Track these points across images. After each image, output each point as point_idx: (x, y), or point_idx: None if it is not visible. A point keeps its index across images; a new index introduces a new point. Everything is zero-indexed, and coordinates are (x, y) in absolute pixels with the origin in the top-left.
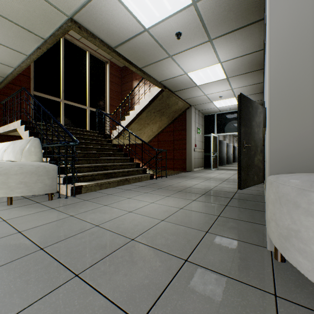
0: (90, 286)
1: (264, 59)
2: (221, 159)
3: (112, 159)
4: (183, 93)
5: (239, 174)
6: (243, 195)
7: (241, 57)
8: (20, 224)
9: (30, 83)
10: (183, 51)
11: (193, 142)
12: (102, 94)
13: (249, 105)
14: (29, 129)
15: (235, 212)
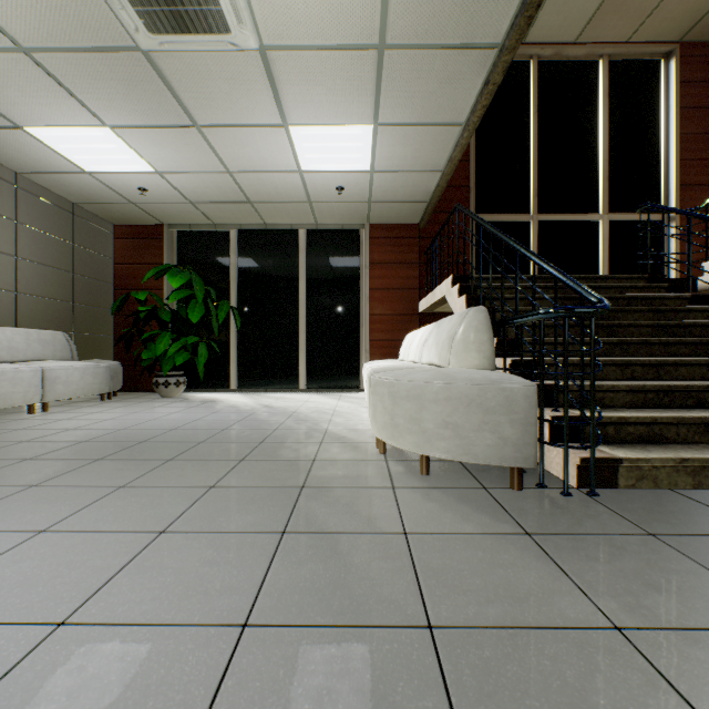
0: None
1: None
2: None
3: None
4: None
5: None
6: None
7: None
8: (435, 579)
9: (468, 200)
10: None
11: None
12: (650, 164)
13: None
14: (465, 293)
15: None
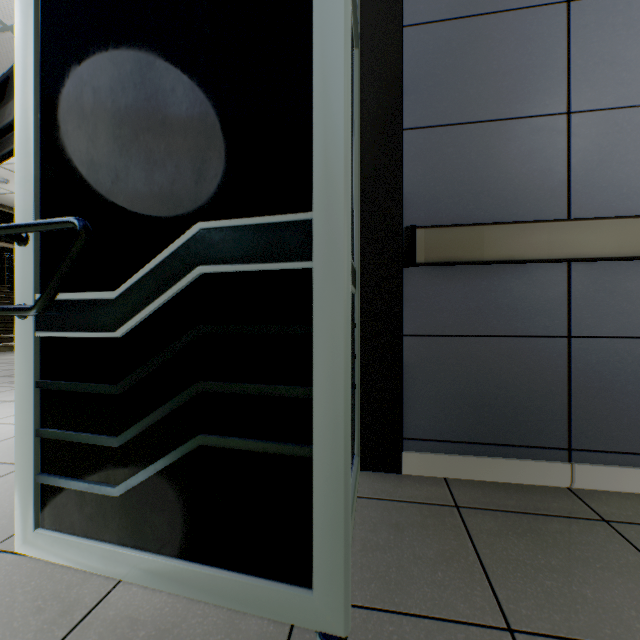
0: (5, 363)
1: None
2: None
3: None
4: None
5: None
6: None
7: None
8: None
9: None
10: None
11: None
12: None
13: None
14: None
15: None
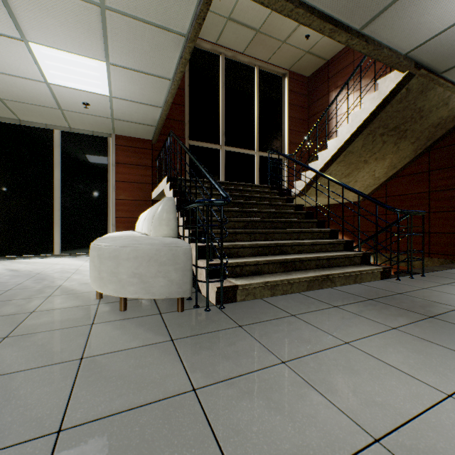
0: None
1: None
2: None
3: (294, 232)
4: None
5: None
6: None
7: None
8: (86, 390)
9: (185, 130)
10: None
11: None
12: (277, 129)
13: None
14: (174, 188)
15: None
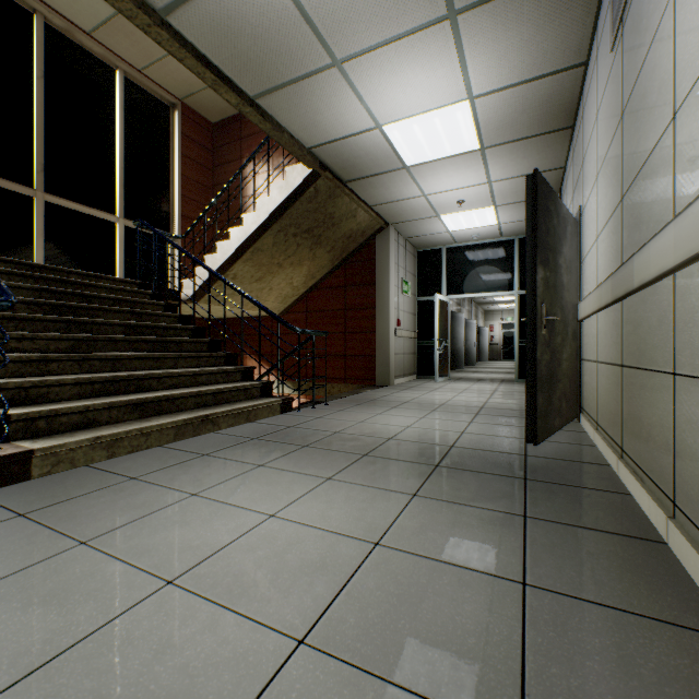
0: None
1: (579, 97)
2: (454, 354)
3: (168, 357)
4: (371, 189)
5: (531, 400)
6: (552, 465)
7: (526, 84)
8: None
9: None
10: (374, 49)
11: (392, 314)
12: (162, 188)
13: (553, 210)
14: None
15: (570, 553)
